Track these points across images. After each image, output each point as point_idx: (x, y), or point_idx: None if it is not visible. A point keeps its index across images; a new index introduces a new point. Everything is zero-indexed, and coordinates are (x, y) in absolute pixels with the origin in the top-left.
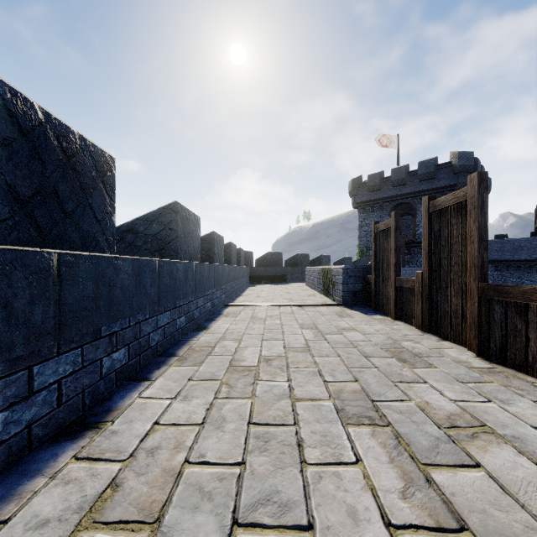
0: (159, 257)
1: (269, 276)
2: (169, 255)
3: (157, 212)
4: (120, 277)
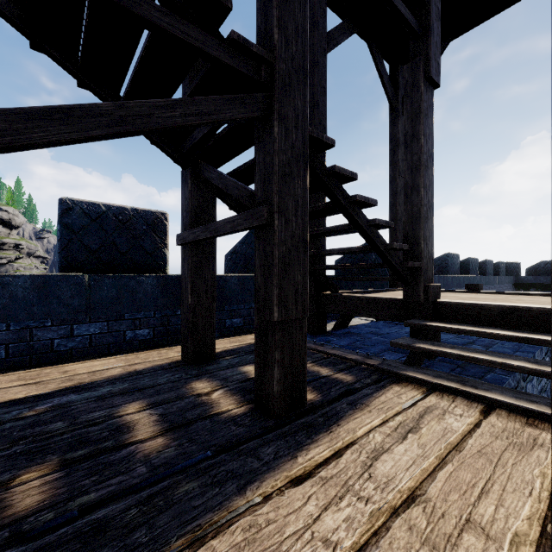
0: (440, 273)
1: (540, 284)
2: (444, 273)
3: (440, 257)
4: (435, 280)
